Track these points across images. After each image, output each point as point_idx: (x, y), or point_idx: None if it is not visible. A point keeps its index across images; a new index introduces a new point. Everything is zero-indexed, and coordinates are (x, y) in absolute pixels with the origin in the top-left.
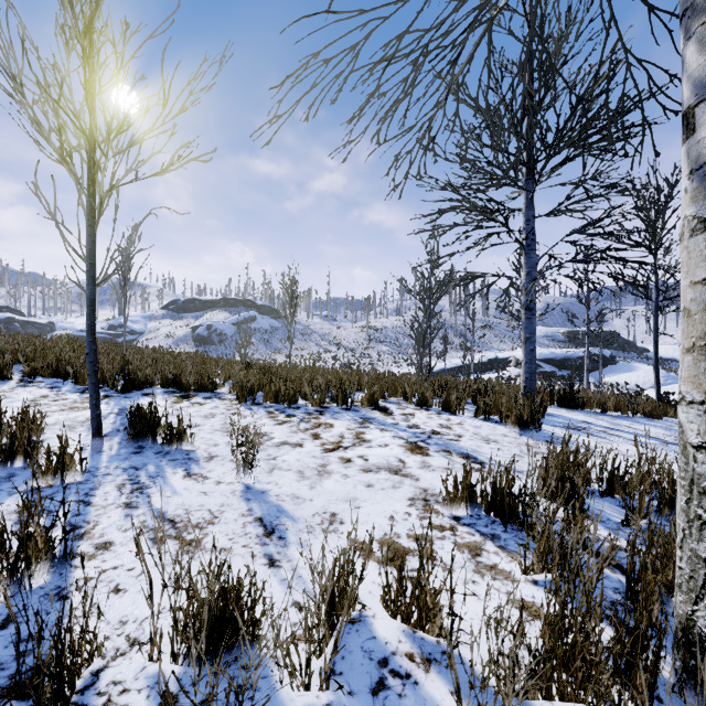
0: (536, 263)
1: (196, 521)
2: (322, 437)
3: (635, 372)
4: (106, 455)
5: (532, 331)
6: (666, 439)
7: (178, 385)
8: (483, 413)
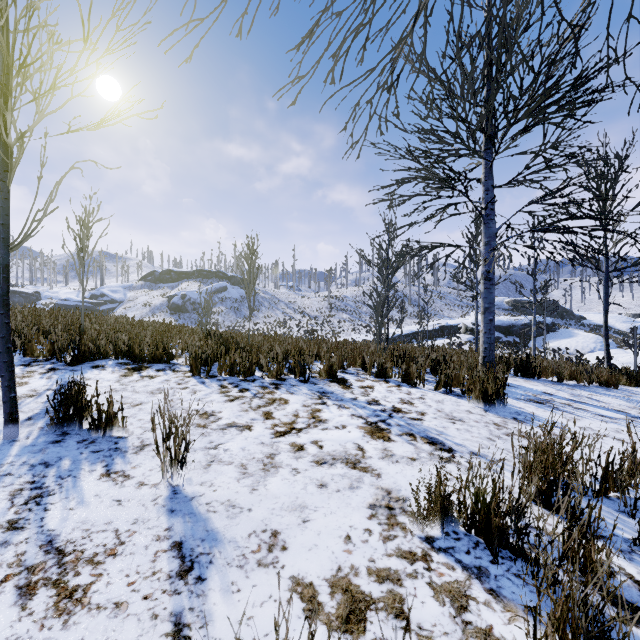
0: (495, 232)
1: (93, 550)
2: (275, 416)
3: (575, 338)
4: (18, 445)
5: (491, 301)
6: (633, 413)
7: (131, 356)
8: (444, 385)
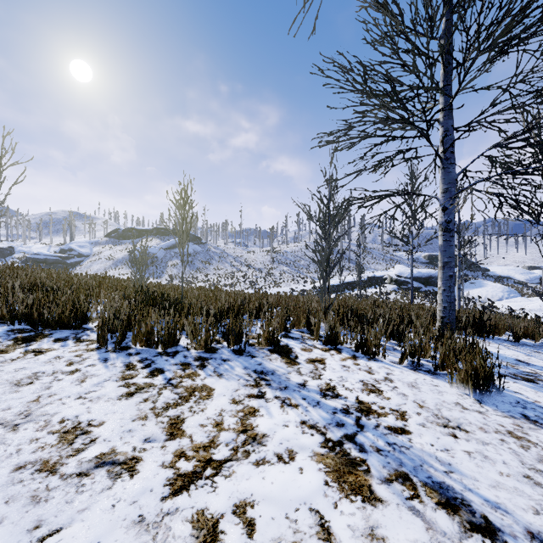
0: (455, 178)
1: None
2: (185, 429)
3: (485, 287)
4: None
5: (451, 255)
6: None
7: (30, 321)
8: (410, 357)
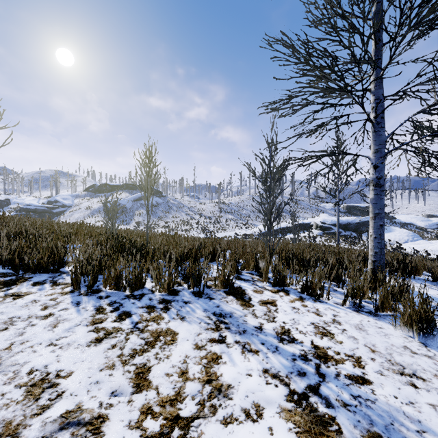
0: (385, 140)
1: None
2: (151, 380)
3: (393, 232)
4: None
5: (381, 207)
6: None
7: (12, 266)
8: (352, 299)
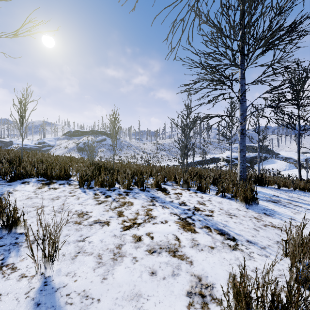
0: (246, 108)
1: None
2: (124, 214)
3: (276, 164)
4: None
5: (244, 145)
6: None
7: (46, 176)
8: (221, 192)
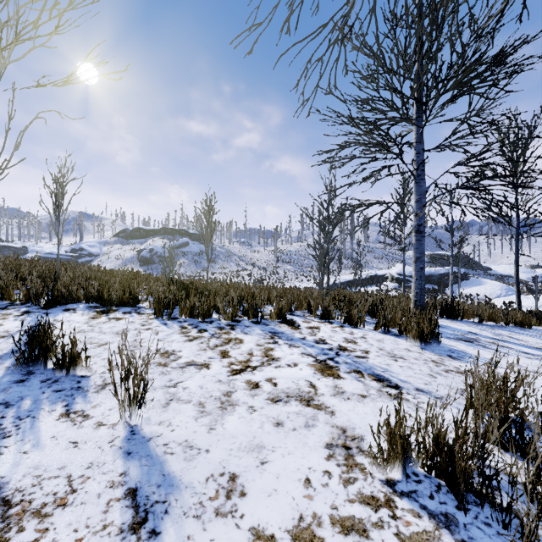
0: (425, 191)
1: (42, 500)
2: (231, 355)
3: (484, 285)
4: None
5: (422, 251)
6: None
7: (101, 300)
8: (383, 326)
